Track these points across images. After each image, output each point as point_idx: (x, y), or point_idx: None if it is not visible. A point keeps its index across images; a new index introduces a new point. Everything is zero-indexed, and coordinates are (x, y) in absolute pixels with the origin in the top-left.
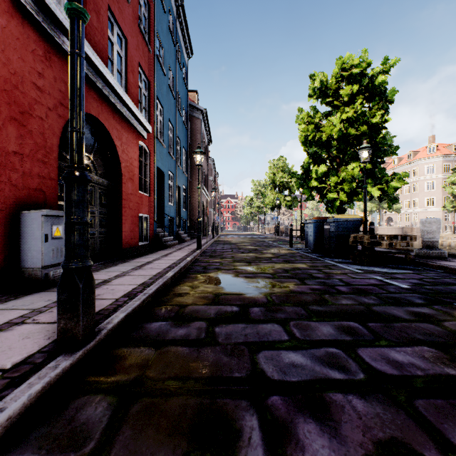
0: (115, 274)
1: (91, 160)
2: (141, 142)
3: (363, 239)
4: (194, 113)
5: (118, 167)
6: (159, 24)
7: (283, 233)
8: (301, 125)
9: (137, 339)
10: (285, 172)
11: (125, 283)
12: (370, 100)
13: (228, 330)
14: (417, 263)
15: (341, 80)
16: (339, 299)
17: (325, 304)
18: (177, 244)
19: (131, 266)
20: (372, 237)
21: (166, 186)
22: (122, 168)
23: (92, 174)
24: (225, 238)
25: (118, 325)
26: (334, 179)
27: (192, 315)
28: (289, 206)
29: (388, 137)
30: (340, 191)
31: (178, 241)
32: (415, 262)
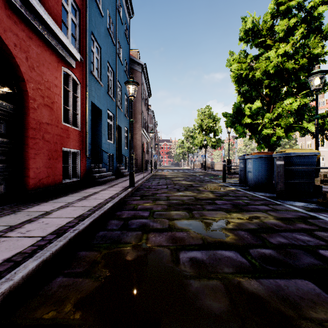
0: None
1: None
2: (67, 69)
3: None
4: (135, 67)
5: (23, 87)
6: None
7: (208, 168)
8: (234, 64)
9: None
10: (210, 119)
11: None
12: (305, 36)
13: None
14: None
15: (275, 17)
16: None
17: None
18: (115, 179)
19: (0, 226)
20: None
21: (104, 124)
22: (28, 89)
23: None
24: (162, 172)
25: None
26: (269, 115)
27: None
28: (214, 146)
29: None
30: (276, 127)
31: (118, 176)
32: None
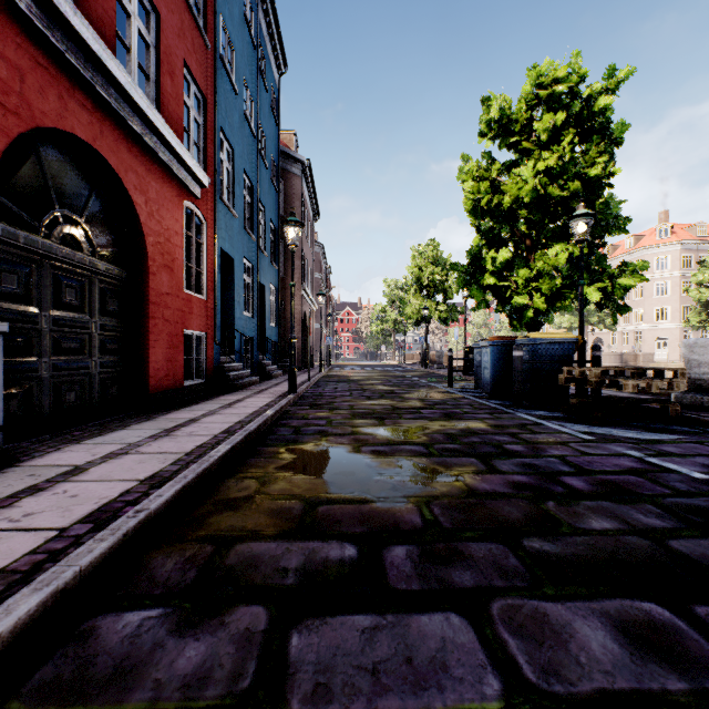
0: (109, 451)
1: (82, 227)
2: (189, 202)
3: (589, 376)
4: (289, 167)
5: (141, 244)
6: (226, 4)
7: (435, 363)
8: (468, 181)
9: (42, 701)
10: (437, 266)
11: (112, 477)
12: (584, 139)
13: (325, 644)
14: (687, 420)
15: (535, 106)
16: (582, 515)
17: (558, 532)
18: (258, 383)
19: (153, 429)
20: (601, 372)
21: (239, 283)
22: (148, 246)
23: (82, 254)
24: (341, 371)
25: (2, 642)
26: (524, 272)
27: (240, 577)
28: (444, 320)
29: (613, 202)
30: (535, 292)
31: (261, 378)
32: (681, 418)
